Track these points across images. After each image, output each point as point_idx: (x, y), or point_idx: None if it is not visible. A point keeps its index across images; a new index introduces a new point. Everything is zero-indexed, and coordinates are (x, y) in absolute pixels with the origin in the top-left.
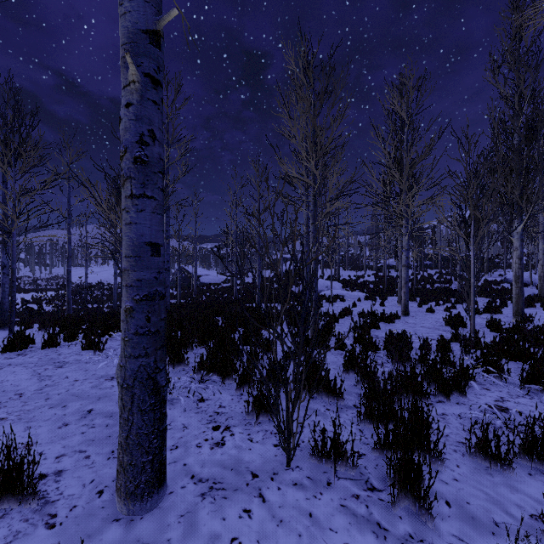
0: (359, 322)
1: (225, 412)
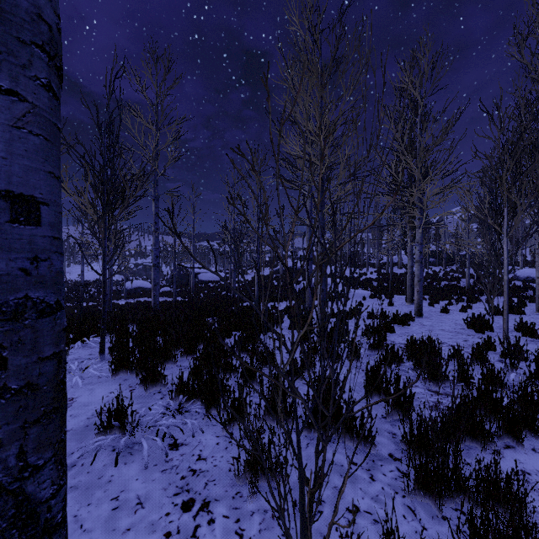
0: (373, 326)
1: (205, 470)
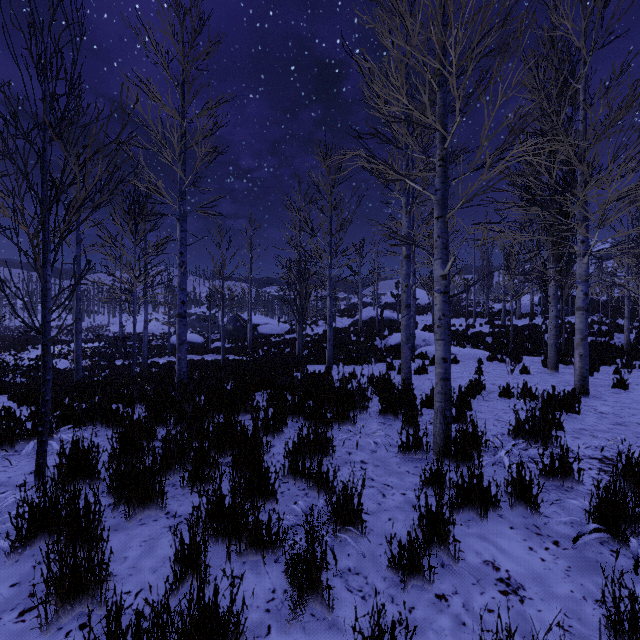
0: (535, 423)
1: None
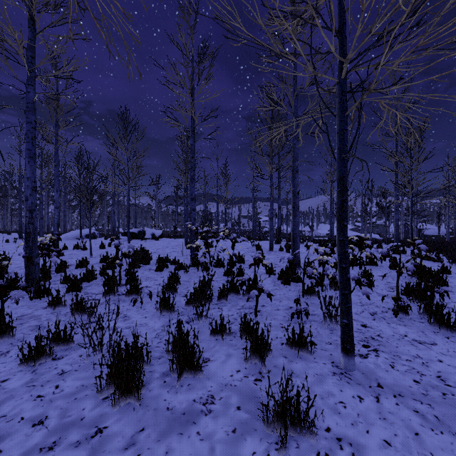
0: None
1: None
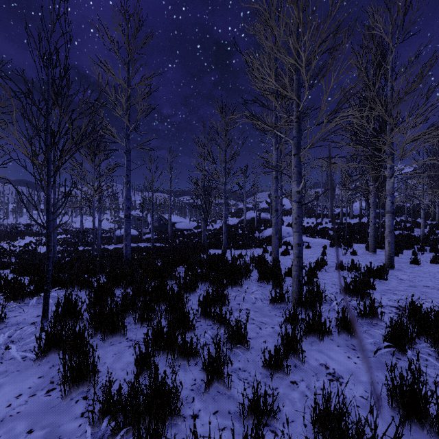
0: (356, 284)
1: None
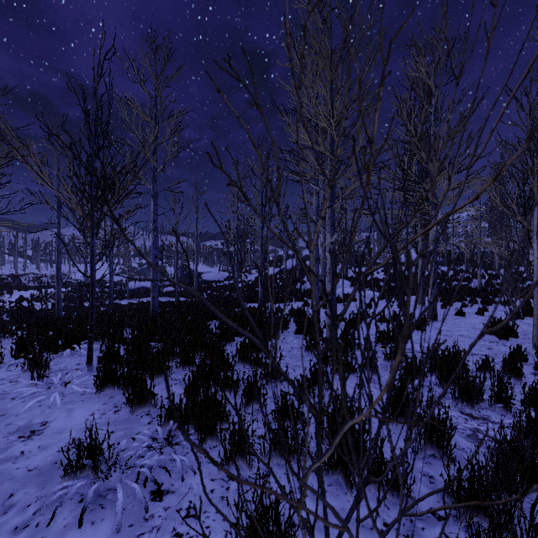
0: (388, 332)
1: (194, 535)
